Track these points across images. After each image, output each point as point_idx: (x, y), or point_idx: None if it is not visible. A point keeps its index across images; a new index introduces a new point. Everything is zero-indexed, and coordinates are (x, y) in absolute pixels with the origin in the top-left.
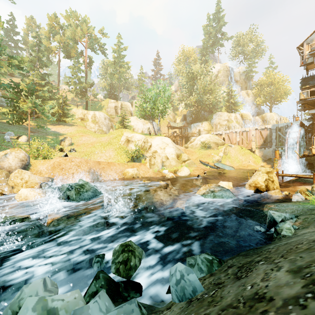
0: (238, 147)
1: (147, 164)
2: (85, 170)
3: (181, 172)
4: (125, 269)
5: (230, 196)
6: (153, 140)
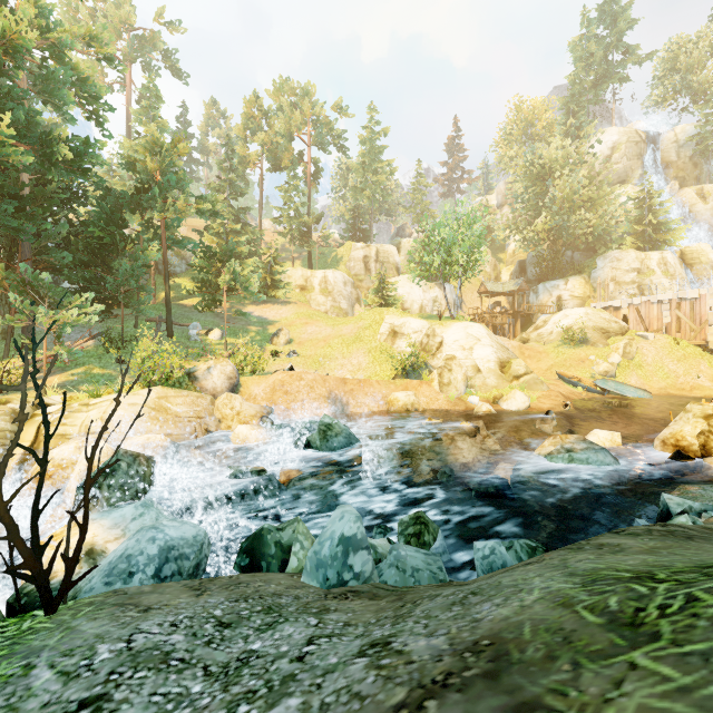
0: (667, 341)
1: (435, 383)
2: (322, 395)
3: (508, 402)
4: (418, 543)
5: (606, 462)
6: (447, 331)
